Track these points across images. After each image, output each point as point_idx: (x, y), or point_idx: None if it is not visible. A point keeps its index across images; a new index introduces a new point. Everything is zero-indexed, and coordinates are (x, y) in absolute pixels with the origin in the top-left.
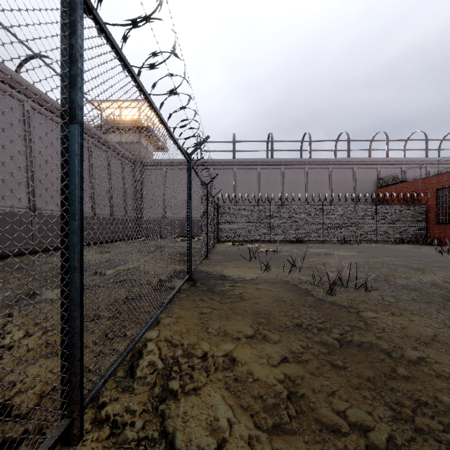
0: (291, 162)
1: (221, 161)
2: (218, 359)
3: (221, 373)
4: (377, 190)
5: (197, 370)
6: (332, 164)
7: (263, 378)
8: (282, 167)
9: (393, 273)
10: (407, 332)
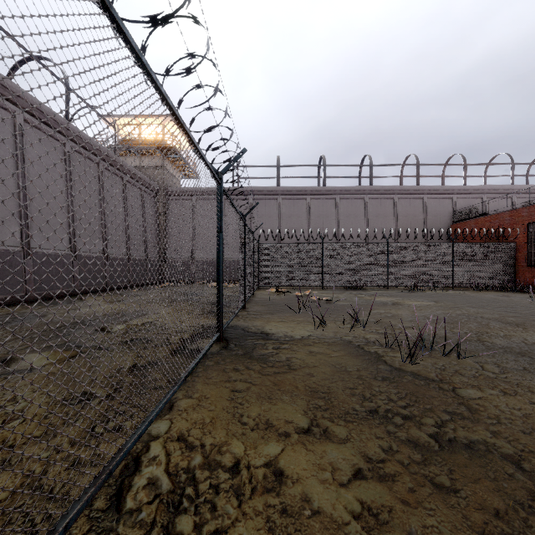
0: (348, 191)
1: (262, 189)
2: (256, 473)
3: (260, 498)
4: (453, 225)
5: (223, 493)
6: (397, 194)
7: (327, 510)
8: (336, 197)
9: (486, 330)
10: (534, 424)
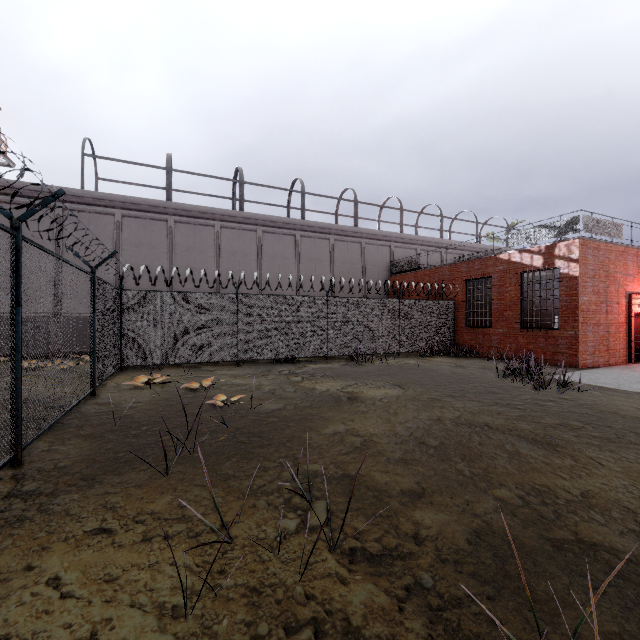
0: (274, 223)
1: (139, 202)
2: None
3: None
4: (392, 277)
5: None
6: (334, 234)
7: None
8: (259, 229)
9: (542, 481)
10: None
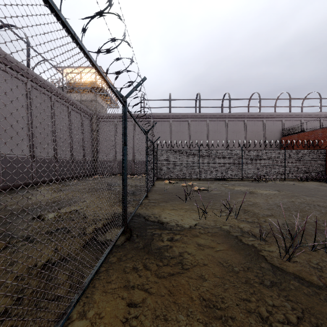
0: (214, 116)
1: (159, 115)
2: None
3: None
4: (282, 137)
5: None
6: (246, 118)
7: None
8: (207, 120)
9: None
10: None
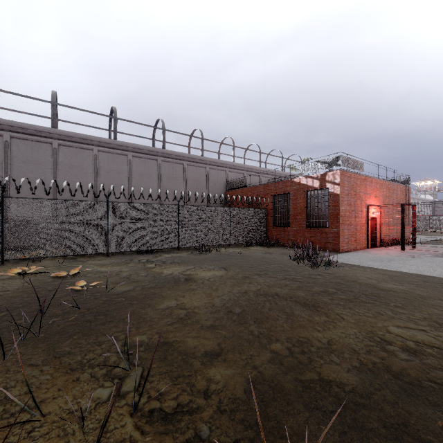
0: (141, 150)
1: (26, 127)
2: None
3: None
4: (227, 192)
5: None
6: (186, 160)
7: None
8: (129, 154)
9: (305, 334)
10: None
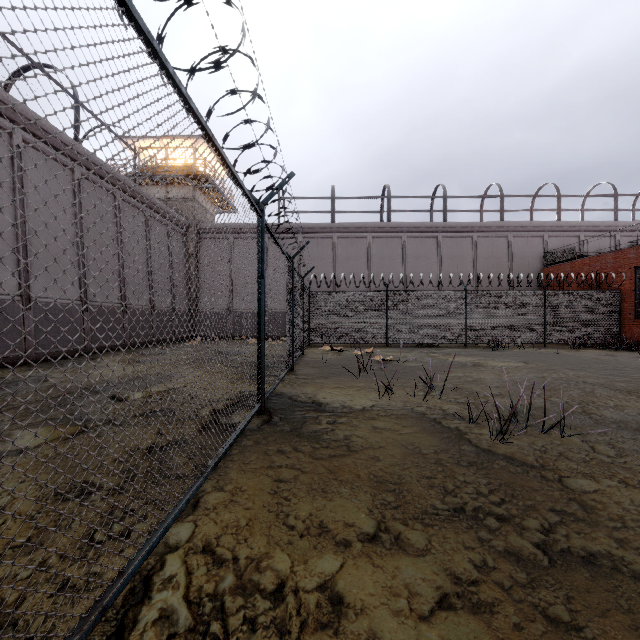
0: (417, 228)
1: (314, 226)
2: (306, 600)
3: (312, 639)
4: (544, 268)
5: (261, 631)
6: (477, 231)
7: None
8: (403, 235)
9: (592, 399)
10: None
